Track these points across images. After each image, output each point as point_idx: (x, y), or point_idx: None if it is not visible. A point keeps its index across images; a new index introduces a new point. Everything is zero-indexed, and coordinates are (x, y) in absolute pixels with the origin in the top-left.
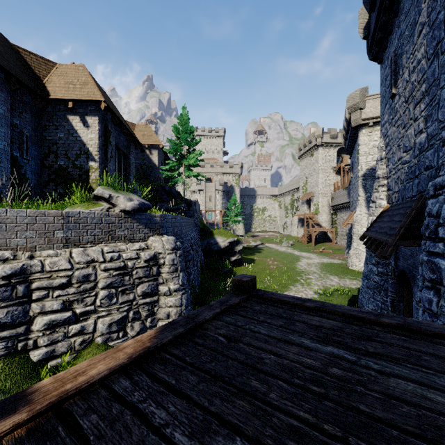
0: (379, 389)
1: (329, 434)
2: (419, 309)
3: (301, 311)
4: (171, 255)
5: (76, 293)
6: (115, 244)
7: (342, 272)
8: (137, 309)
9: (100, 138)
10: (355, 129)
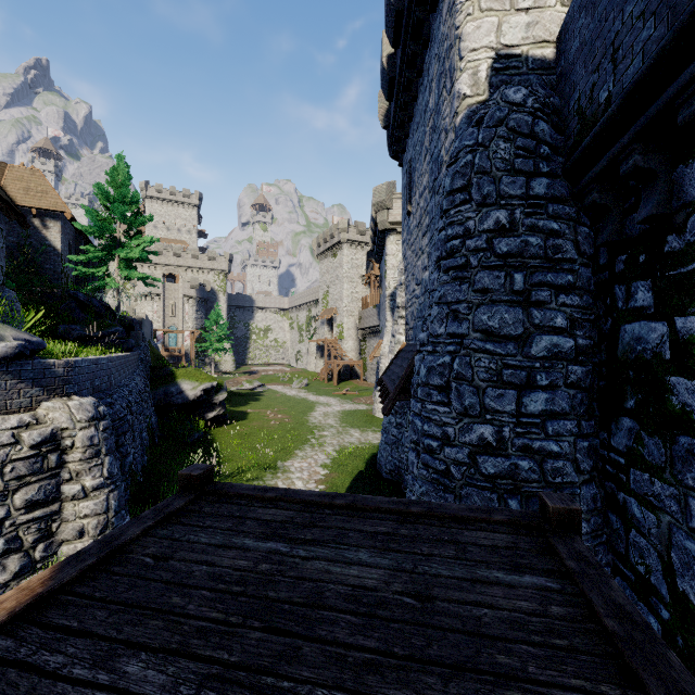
0: (295, 573)
1: (233, 624)
2: None
3: (260, 504)
4: (87, 430)
5: None
6: None
7: (366, 423)
8: (14, 534)
9: None
10: (383, 233)
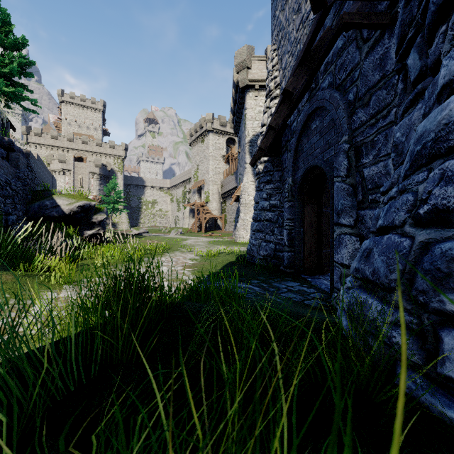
0: None
1: None
2: (347, 188)
3: None
4: None
5: None
6: None
7: (230, 244)
8: None
9: None
10: (243, 93)
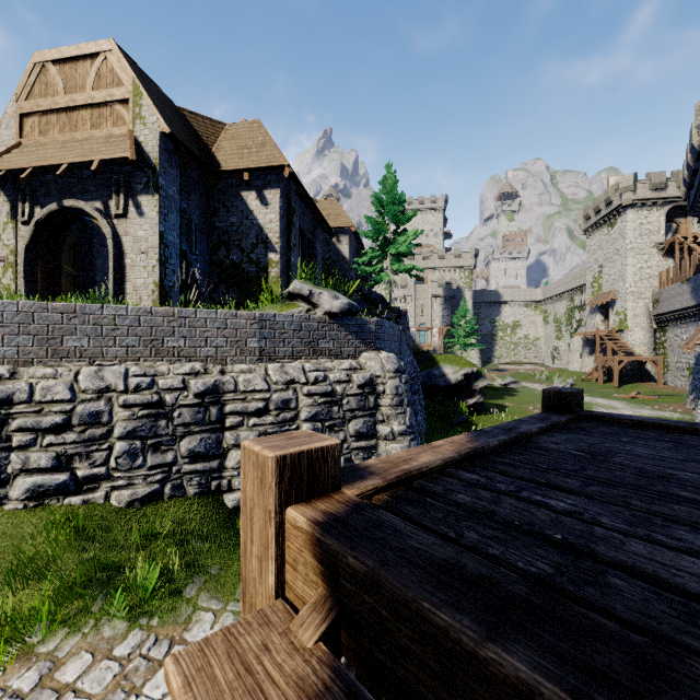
0: None
1: None
2: None
3: (693, 436)
4: (393, 380)
5: (274, 424)
6: (317, 360)
7: None
8: (349, 455)
9: (282, 218)
10: None
